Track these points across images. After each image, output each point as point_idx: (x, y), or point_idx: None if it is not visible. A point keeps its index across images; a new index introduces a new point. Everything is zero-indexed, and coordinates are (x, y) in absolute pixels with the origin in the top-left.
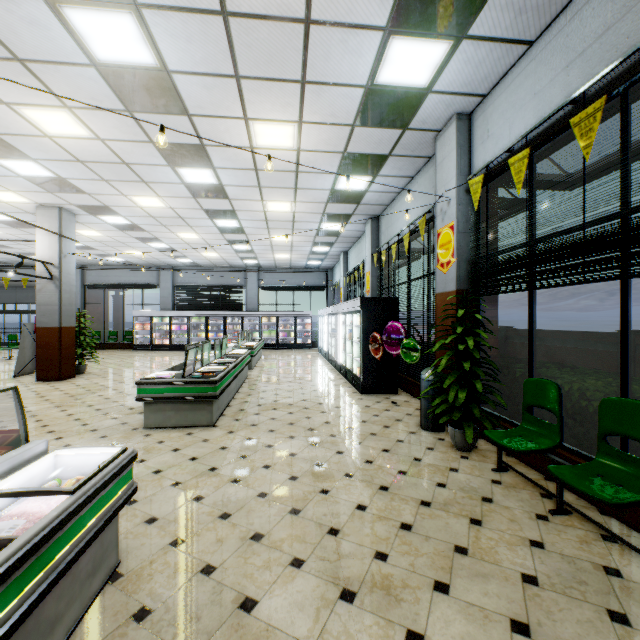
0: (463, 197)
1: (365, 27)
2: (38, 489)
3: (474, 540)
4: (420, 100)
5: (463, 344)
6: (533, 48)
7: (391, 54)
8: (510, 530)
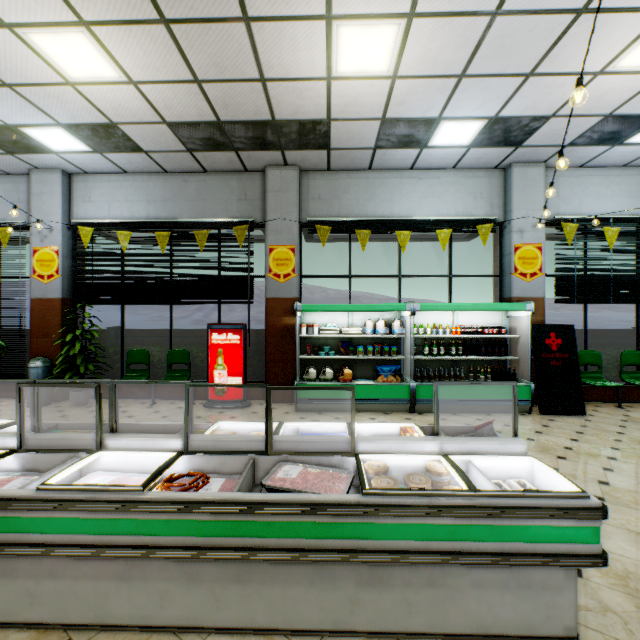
0: (67, 231)
1: (49, 115)
2: (5, 424)
3: (138, 419)
4: (44, 152)
5: (88, 335)
6: (128, 175)
7: (51, 130)
8: (145, 413)
